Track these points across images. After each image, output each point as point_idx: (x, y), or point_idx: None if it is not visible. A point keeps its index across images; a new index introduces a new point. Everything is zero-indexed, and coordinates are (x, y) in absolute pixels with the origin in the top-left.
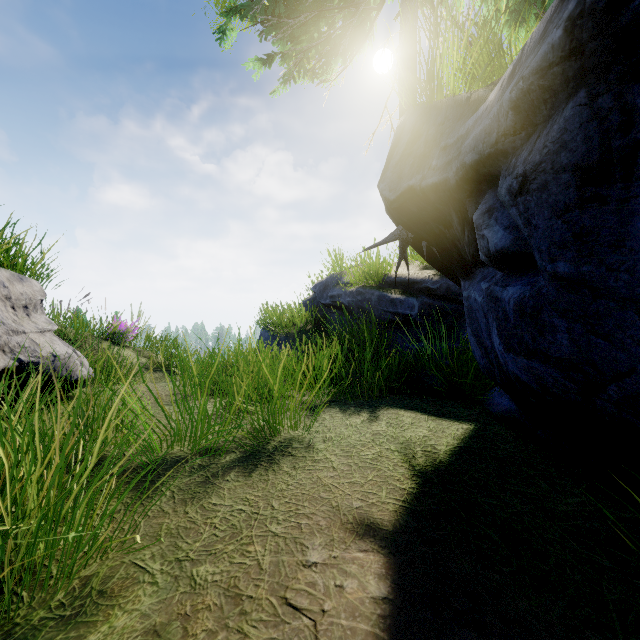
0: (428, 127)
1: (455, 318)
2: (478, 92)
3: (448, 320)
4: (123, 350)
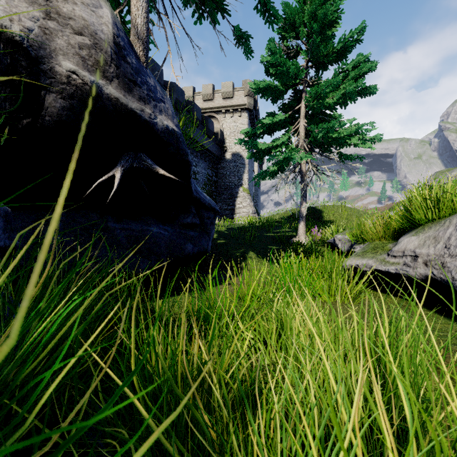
0: None
1: None
2: None
3: None
4: None
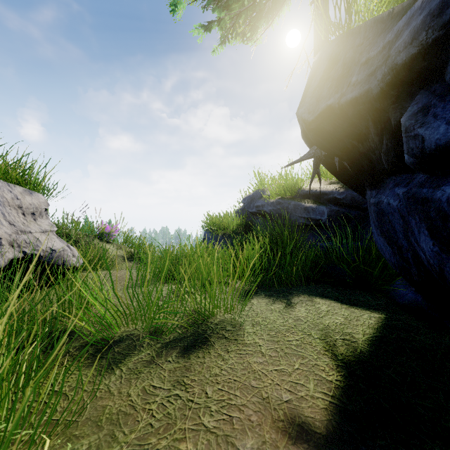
0: (345, 52)
1: (359, 222)
2: (402, 3)
3: (352, 224)
4: (108, 245)
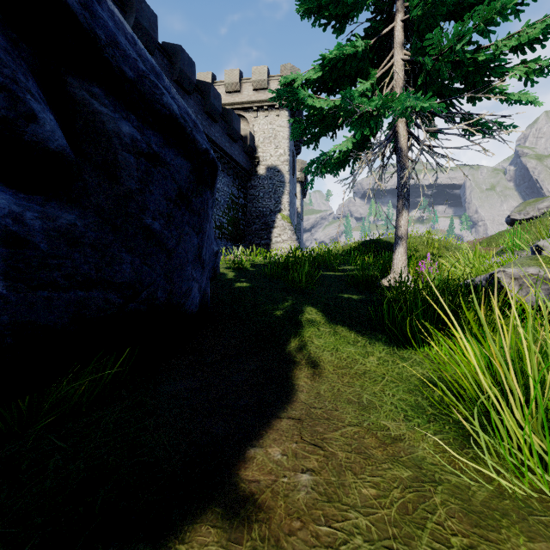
0: None
1: None
2: None
3: None
4: None
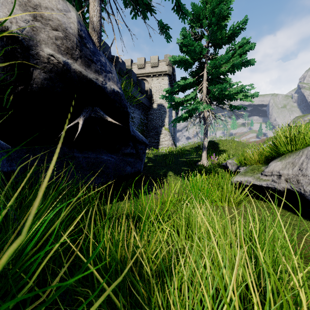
0: None
1: None
2: None
3: None
4: None
